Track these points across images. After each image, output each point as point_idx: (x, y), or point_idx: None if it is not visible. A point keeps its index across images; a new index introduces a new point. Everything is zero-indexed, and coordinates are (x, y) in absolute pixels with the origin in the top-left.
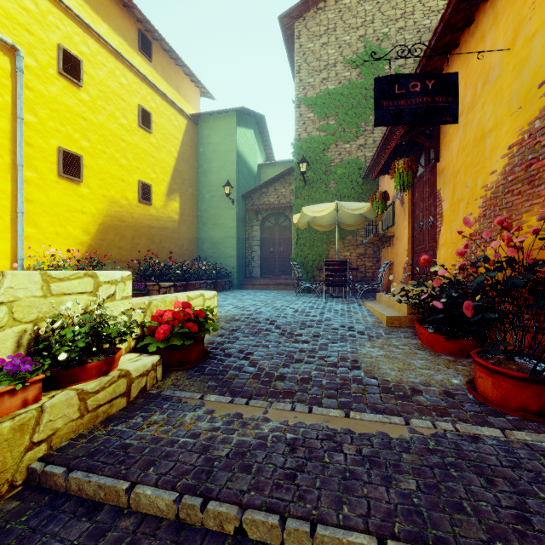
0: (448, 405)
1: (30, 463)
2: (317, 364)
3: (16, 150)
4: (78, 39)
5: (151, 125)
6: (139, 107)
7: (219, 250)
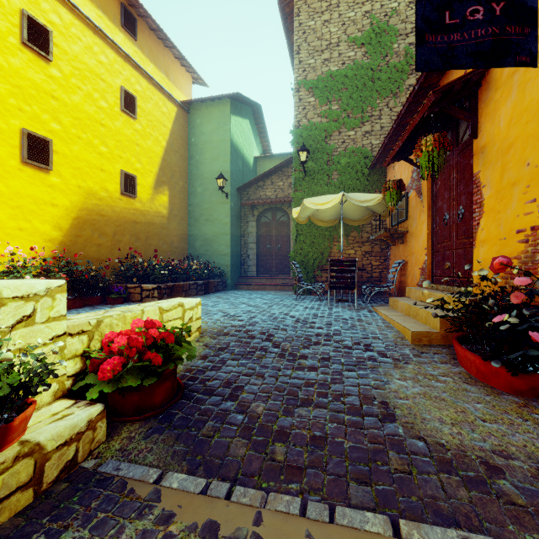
0: None
1: None
2: (332, 410)
3: None
4: (47, 6)
5: (135, 110)
6: (121, 89)
7: (212, 248)
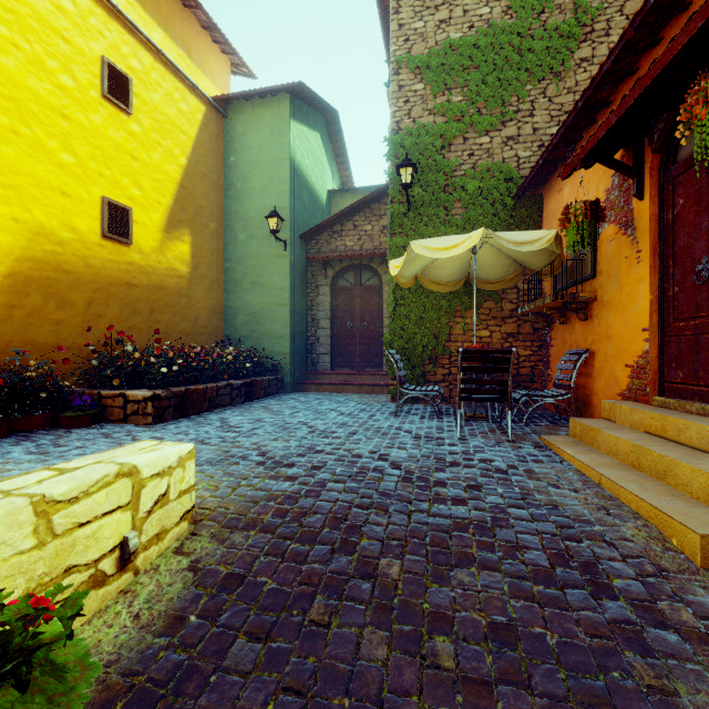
0: None
1: None
2: None
3: None
4: None
5: (130, 100)
6: (103, 62)
7: (261, 327)
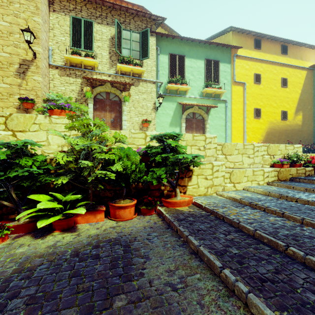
0: None
1: (289, 177)
2: None
3: (244, 113)
4: (259, 67)
5: (286, 84)
6: (281, 79)
7: None
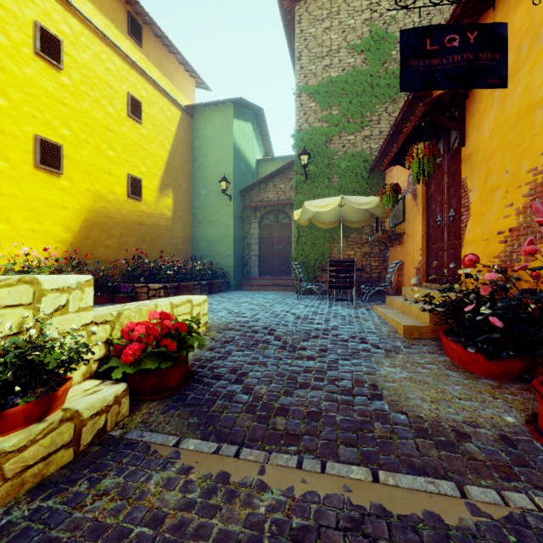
0: (512, 460)
1: None
2: (327, 391)
3: None
4: (58, 17)
5: (141, 115)
6: (128, 95)
7: (215, 249)
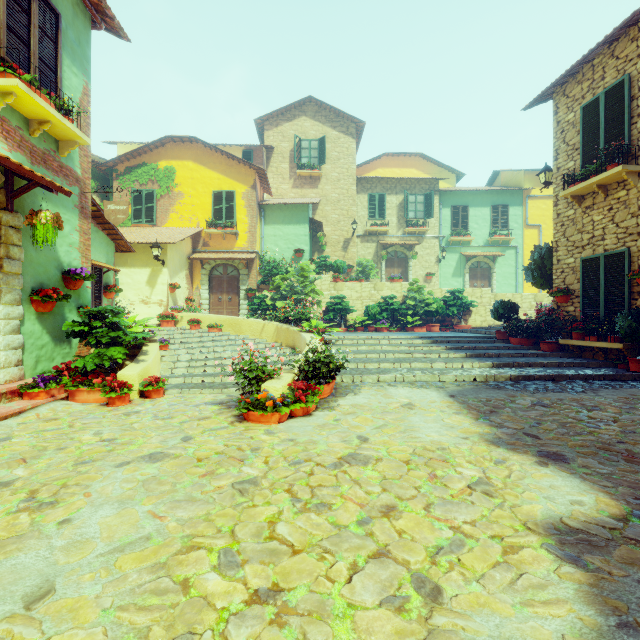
0: None
1: None
2: None
3: None
4: None
5: None
6: None
7: None
